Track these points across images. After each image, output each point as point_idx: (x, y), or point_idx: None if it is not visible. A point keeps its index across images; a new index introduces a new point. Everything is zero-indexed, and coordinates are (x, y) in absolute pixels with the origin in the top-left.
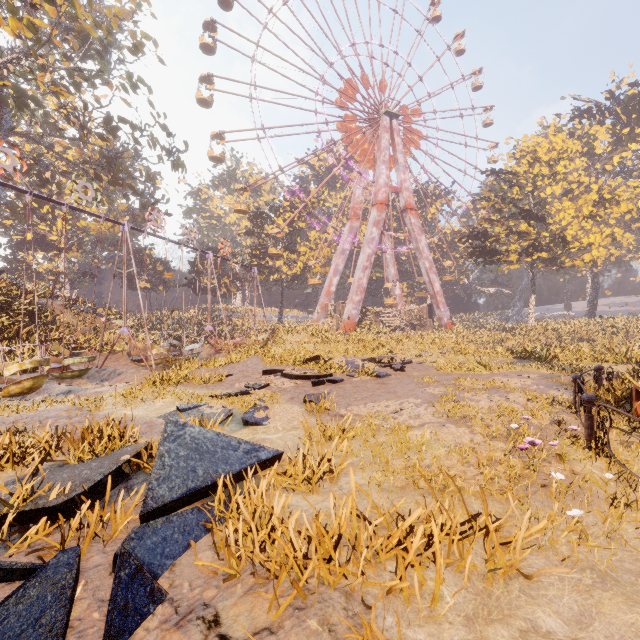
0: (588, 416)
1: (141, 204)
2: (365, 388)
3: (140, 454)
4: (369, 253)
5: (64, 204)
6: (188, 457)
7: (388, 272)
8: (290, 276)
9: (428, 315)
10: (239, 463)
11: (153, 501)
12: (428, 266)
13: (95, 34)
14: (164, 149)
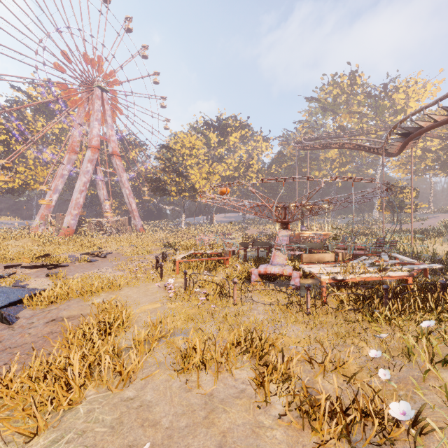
0: (156, 262)
1: None
2: (83, 267)
3: None
4: (85, 181)
5: None
6: (2, 295)
7: (100, 193)
8: (5, 189)
9: (129, 223)
10: (28, 293)
11: None
12: (128, 193)
13: None
14: None
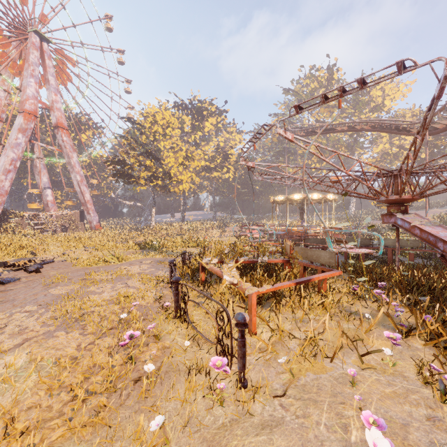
0: (176, 293)
1: None
2: None
3: None
4: (13, 157)
5: None
6: None
7: (39, 179)
8: None
9: (80, 219)
10: None
11: None
12: (80, 179)
13: None
14: None
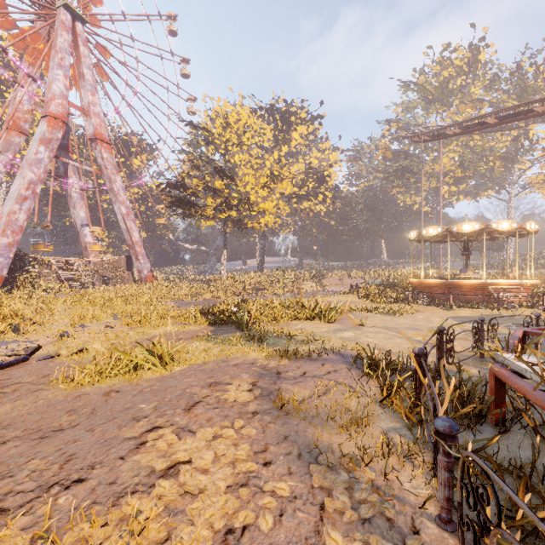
0: None
1: None
2: None
3: None
4: (32, 179)
5: None
6: None
7: (75, 214)
8: None
9: (127, 267)
10: None
11: None
12: (125, 212)
13: None
14: None
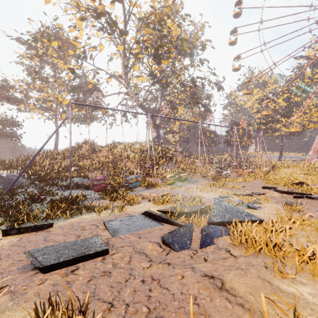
0: None
1: (204, 109)
2: None
3: (206, 207)
4: None
5: (181, 119)
6: (222, 211)
7: None
8: (287, 132)
9: None
10: (242, 218)
11: (211, 220)
12: None
13: (189, 50)
14: (214, 83)
